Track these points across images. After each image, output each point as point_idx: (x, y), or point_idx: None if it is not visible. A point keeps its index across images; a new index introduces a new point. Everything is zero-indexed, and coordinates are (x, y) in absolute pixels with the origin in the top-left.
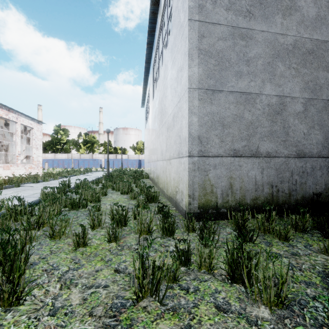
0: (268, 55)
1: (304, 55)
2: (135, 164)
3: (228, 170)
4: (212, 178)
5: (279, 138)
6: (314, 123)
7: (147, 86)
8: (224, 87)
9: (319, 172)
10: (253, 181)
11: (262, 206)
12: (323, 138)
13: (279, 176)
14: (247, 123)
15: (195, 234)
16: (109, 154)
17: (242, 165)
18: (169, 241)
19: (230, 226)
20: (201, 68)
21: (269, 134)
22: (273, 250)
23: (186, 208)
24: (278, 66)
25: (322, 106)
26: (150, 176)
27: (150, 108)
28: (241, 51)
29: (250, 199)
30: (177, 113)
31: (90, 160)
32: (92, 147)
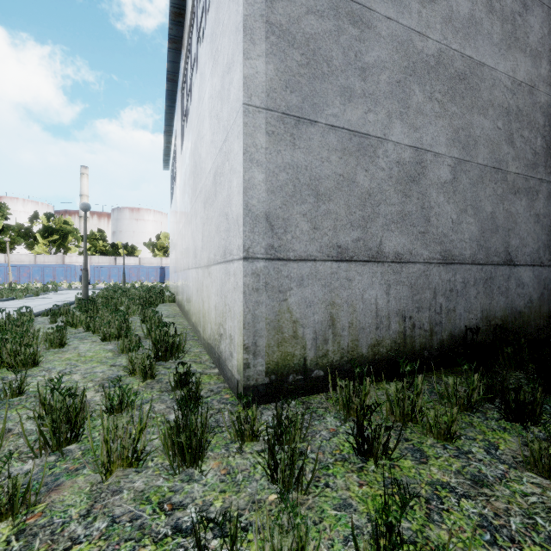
0: (398, 67)
1: (453, 80)
2: (154, 276)
3: (327, 288)
4: (295, 305)
5: (416, 227)
6: (467, 204)
7: (173, 128)
8: (319, 115)
9: (473, 291)
10: (372, 309)
11: (388, 357)
12: (479, 230)
13: (416, 299)
14: (362, 193)
15: (257, 445)
16: (101, 256)
17: (353, 279)
18: (188, 485)
19: (332, 410)
20: (272, 64)
21: (399, 218)
22: (433, 474)
23: (240, 375)
24: (414, 91)
25: (477, 175)
26: (178, 298)
27: (178, 168)
28: (352, 48)
29: (367, 346)
30: (222, 167)
31: (57, 267)
32: (63, 241)
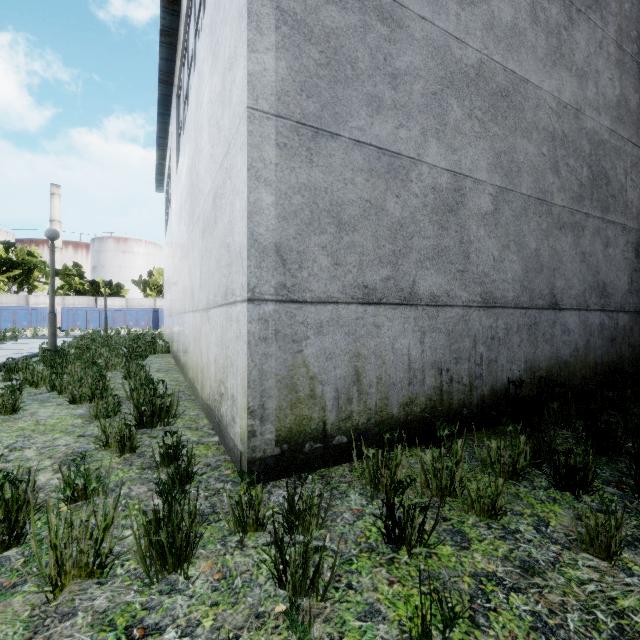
0: (434, 77)
1: (494, 96)
2: (146, 320)
3: (351, 337)
4: (313, 358)
5: (454, 265)
6: (510, 239)
7: (168, 142)
8: (342, 127)
9: (517, 338)
10: (404, 361)
11: (423, 417)
12: (522, 269)
13: (454, 348)
14: (392, 223)
15: (263, 536)
16: (77, 296)
17: (382, 325)
18: (168, 599)
19: (357, 485)
20: (284, 60)
21: (435, 254)
22: (477, 562)
23: (244, 446)
24: (452, 106)
25: (520, 207)
26: (173, 348)
27: (173, 189)
28: (381, 49)
29: (398, 405)
30: (223, 186)
31: (18, 310)
32: (27, 277)
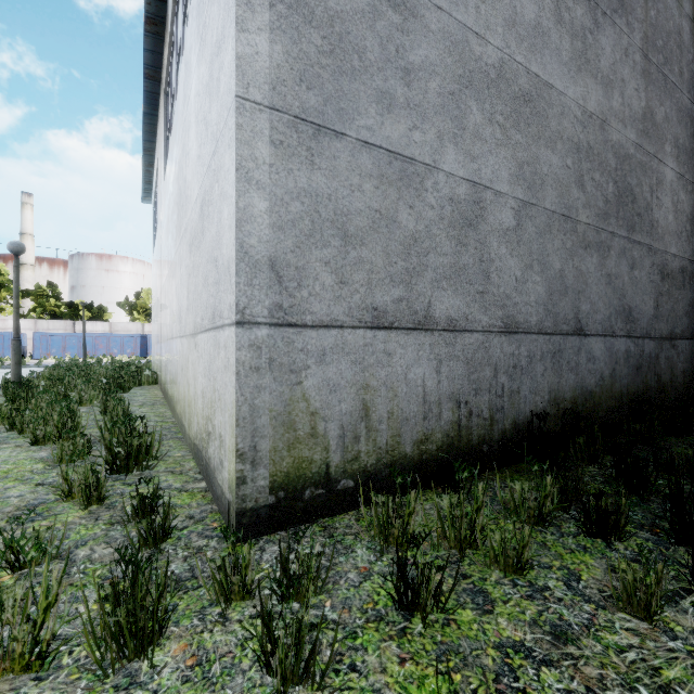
0: (451, 75)
1: (517, 101)
2: (132, 347)
3: (359, 366)
4: (314, 391)
5: (473, 285)
6: (533, 258)
7: (156, 146)
8: (348, 125)
9: (540, 367)
10: (418, 393)
11: (439, 456)
12: (546, 291)
13: (473, 378)
14: (405, 238)
15: (251, 606)
16: (52, 320)
17: (393, 352)
18: None
19: (365, 537)
20: (279, 44)
21: (452, 273)
22: (502, 629)
23: (232, 495)
24: (471, 108)
25: (544, 223)
26: (161, 379)
27: (161, 199)
28: (392, 40)
29: (411, 443)
30: (210, 192)
31: None
32: None
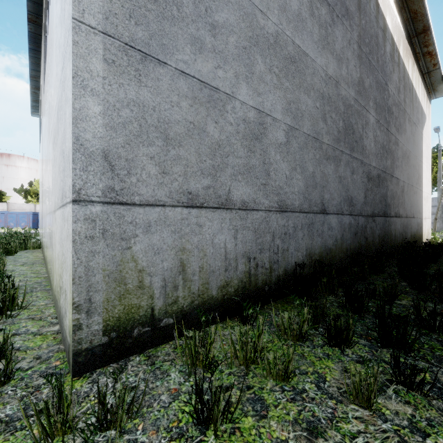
0: (244, 35)
1: (286, 60)
2: (26, 221)
3: (177, 234)
4: (142, 253)
5: (259, 179)
6: (296, 164)
7: (40, 74)
8: (169, 57)
9: (301, 234)
10: (221, 253)
11: (236, 296)
12: (304, 185)
13: (259, 242)
14: (212, 143)
15: (72, 439)
16: None
17: (203, 224)
18: None
19: (179, 362)
20: None
21: (245, 170)
22: (273, 431)
23: (70, 339)
24: (258, 60)
25: (303, 142)
26: (42, 244)
27: (42, 112)
28: (202, 2)
29: (216, 288)
30: (61, 99)
31: None
32: None
